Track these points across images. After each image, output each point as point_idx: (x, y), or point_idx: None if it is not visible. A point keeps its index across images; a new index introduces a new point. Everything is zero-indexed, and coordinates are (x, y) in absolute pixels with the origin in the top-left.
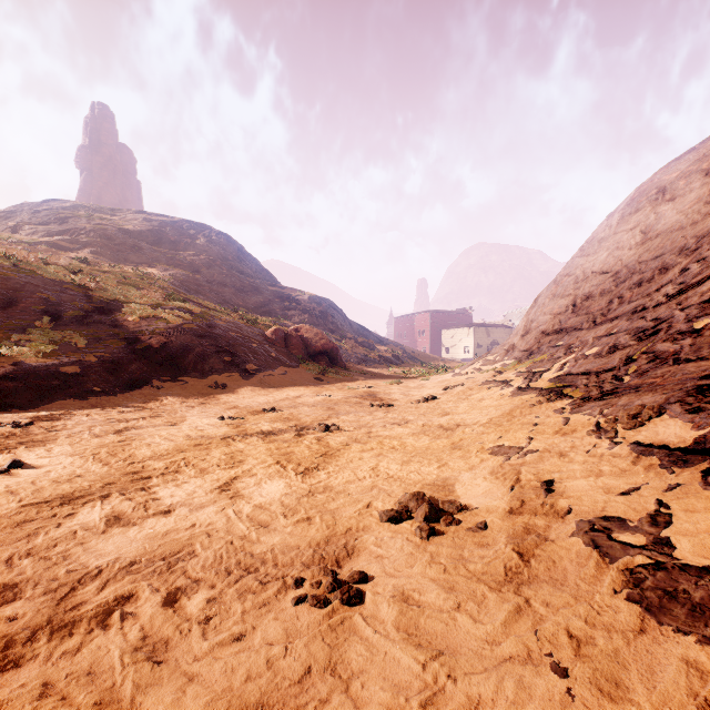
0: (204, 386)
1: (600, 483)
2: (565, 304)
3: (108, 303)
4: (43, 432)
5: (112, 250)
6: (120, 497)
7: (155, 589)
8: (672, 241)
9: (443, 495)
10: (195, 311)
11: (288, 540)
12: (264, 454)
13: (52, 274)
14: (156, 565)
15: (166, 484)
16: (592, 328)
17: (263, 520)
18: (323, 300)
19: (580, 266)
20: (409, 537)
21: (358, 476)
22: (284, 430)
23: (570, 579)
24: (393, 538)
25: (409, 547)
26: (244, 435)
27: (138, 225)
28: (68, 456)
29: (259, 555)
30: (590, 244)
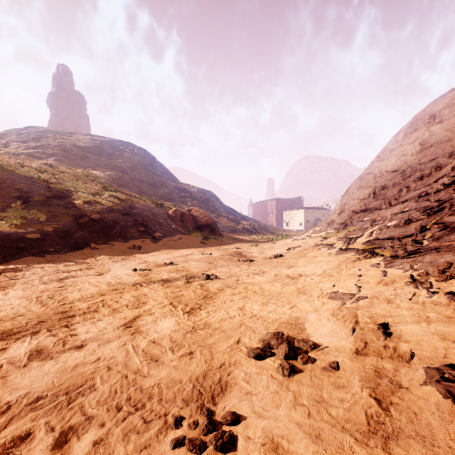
0: (126, 247)
1: (433, 329)
2: (368, 192)
3: (62, 192)
4: (6, 280)
5: (69, 158)
6: (46, 333)
7: (51, 428)
8: (443, 149)
9: (296, 333)
10: (121, 197)
11: (173, 374)
12: (162, 297)
13: (25, 173)
14: (59, 400)
15: (85, 321)
16: (389, 208)
17: (155, 354)
18: (206, 191)
19: (377, 168)
20: (273, 374)
21: (230, 315)
22: (178, 279)
23: (439, 438)
24: (259, 375)
25: (274, 385)
26: (149, 282)
27: (86, 143)
28: (18, 298)
29: (147, 389)
30: (384, 153)
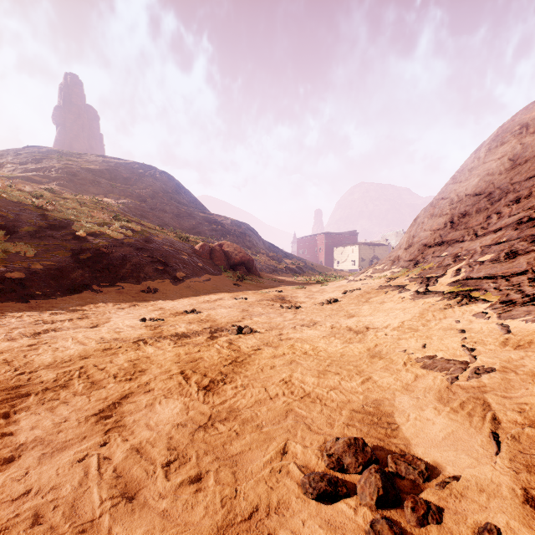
0: (138, 290)
1: None
2: (443, 222)
3: (60, 221)
4: None
5: (76, 183)
6: None
7: None
8: None
9: (383, 434)
10: (136, 229)
11: None
12: (170, 361)
13: (15, 197)
14: None
15: (40, 406)
16: (476, 239)
17: (134, 479)
18: (242, 223)
19: (454, 191)
20: None
21: (270, 393)
22: (198, 332)
23: None
24: None
25: None
26: (158, 337)
27: (98, 165)
28: None
29: None
30: (461, 173)
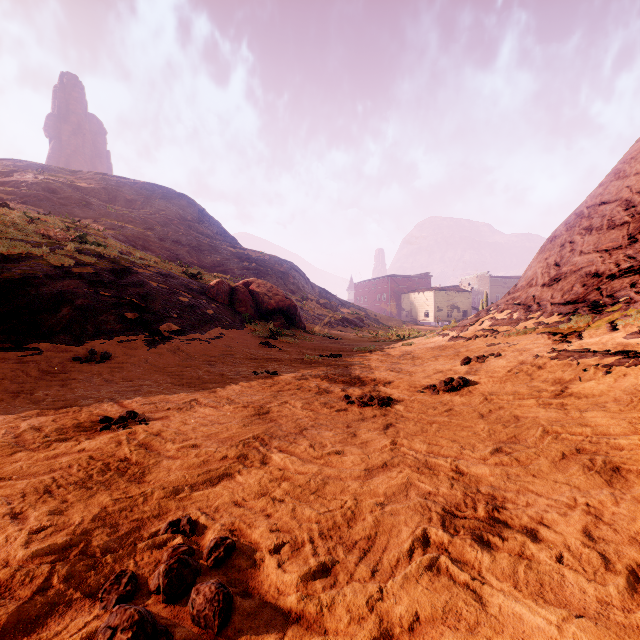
0: (67, 357)
1: None
2: (623, 235)
3: None
4: None
5: (55, 203)
6: None
7: None
8: None
9: None
10: (107, 254)
11: None
12: None
13: None
14: None
15: None
16: None
17: None
18: (284, 261)
19: (628, 188)
20: None
21: None
22: None
23: None
24: None
25: None
26: None
27: (92, 183)
28: None
29: None
30: (634, 162)
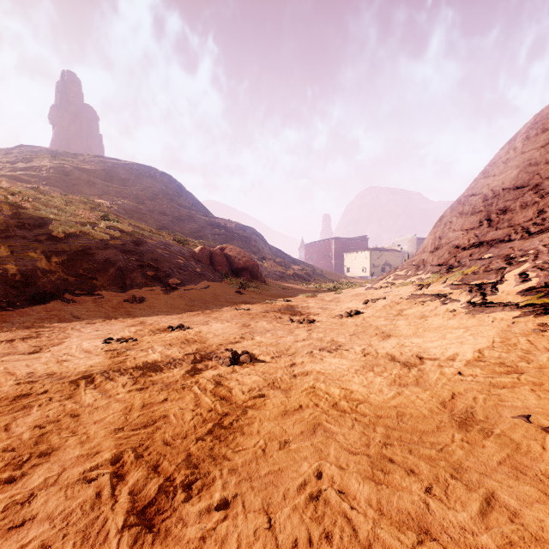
0: (120, 300)
1: None
2: (477, 220)
3: (36, 219)
4: None
5: (68, 183)
6: None
7: None
8: None
9: None
10: (126, 229)
11: None
12: (108, 425)
13: None
14: None
15: None
16: (530, 237)
17: None
18: (247, 227)
19: (487, 186)
20: None
21: (279, 540)
22: (176, 362)
23: None
24: None
25: None
26: (114, 371)
27: (94, 165)
28: None
29: None
30: (494, 166)
